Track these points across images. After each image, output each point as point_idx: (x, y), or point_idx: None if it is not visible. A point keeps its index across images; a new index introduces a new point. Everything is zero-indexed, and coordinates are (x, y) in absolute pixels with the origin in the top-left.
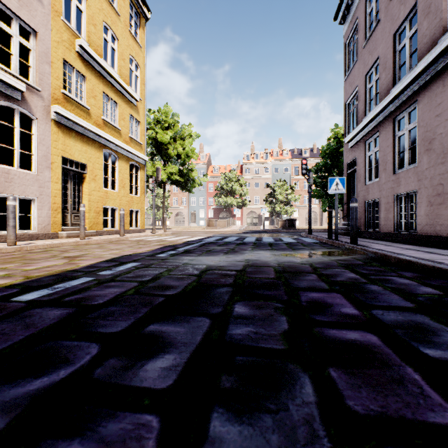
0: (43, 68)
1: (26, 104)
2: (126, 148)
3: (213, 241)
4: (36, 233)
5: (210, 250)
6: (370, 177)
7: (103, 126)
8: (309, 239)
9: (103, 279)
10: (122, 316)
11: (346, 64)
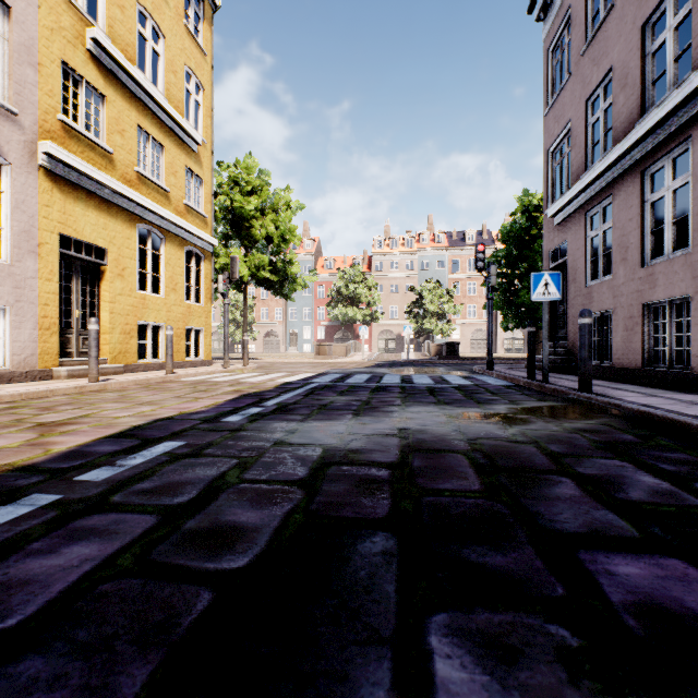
0: (23, 74)
1: None
2: (178, 223)
3: (328, 383)
4: (9, 371)
5: (325, 404)
6: (594, 273)
7: (137, 183)
8: (492, 378)
9: (79, 501)
10: None
11: (548, 86)
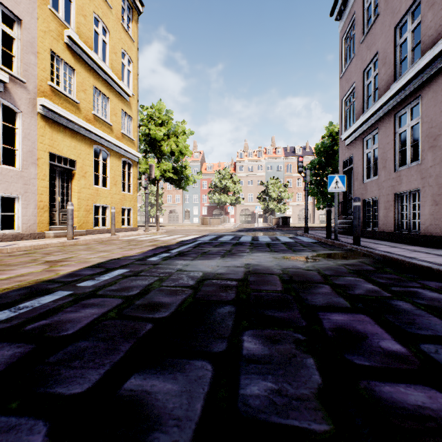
0: (28, 59)
1: (9, 96)
2: (118, 144)
3: (208, 240)
4: (21, 233)
5: (205, 252)
6: (368, 175)
7: (93, 121)
8: (306, 238)
9: (82, 294)
10: (94, 358)
11: (342, 60)
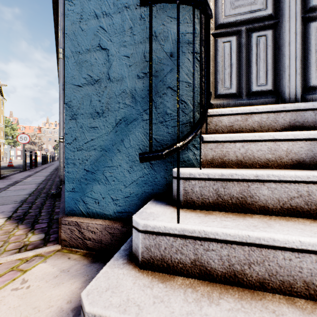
0: None
1: None
2: (2, 140)
3: None
4: None
5: None
6: None
7: None
8: None
9: None
10: None
11: None
